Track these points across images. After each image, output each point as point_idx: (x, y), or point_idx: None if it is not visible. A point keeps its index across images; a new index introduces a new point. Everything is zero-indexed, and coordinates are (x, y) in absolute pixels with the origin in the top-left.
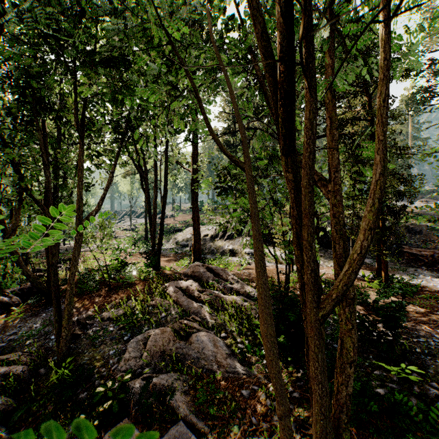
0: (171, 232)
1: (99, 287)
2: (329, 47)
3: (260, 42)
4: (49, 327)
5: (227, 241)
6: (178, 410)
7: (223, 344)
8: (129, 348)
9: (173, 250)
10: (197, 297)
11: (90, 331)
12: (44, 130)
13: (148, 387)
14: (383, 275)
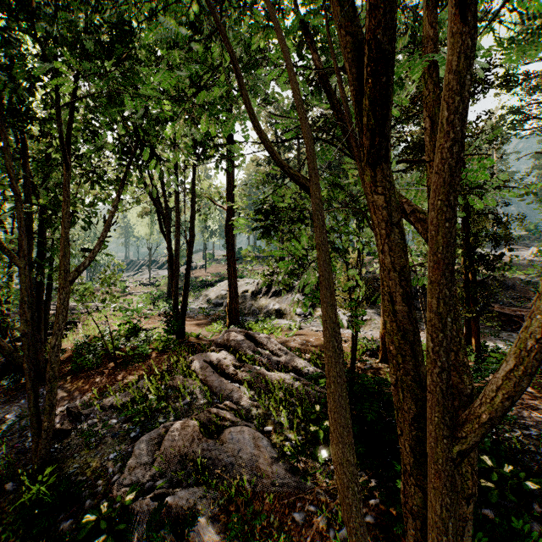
0: (202, 287)
1: (101, 361)
2: (426, 13)
3: None
4: (26, 420)
5: (272, 299)
6: None
7: (267, 443)
8: (137, 450)
9: (204, 311)
10: (233, 374)
11: (84, 425)
12: (24, 150)
13: (160, 512)
14: (473, 343)
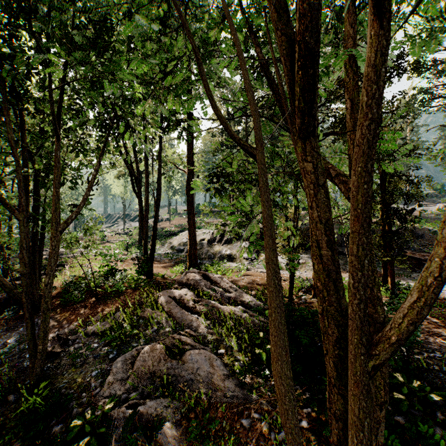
0: (167, 236)
1: (85, 296)
2: (349, 15)
3: None
4: (24, 344)
5: (224, 246)
6: None
7: (220, 363)
8: (114, 368)
9: (168, 255)
10: (192, 307)
11: (71, 348)
12: (22, 124)
13: (133, 418)
14: (389, 282)
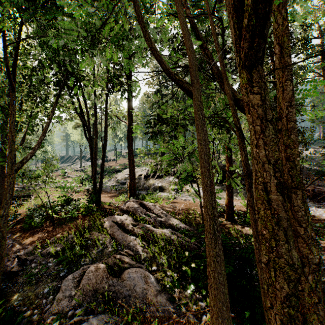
0: (113, 172)
1: (44, 221)
2: None
3: None
4: None
5: (157, 180)
6: None
7: (153, 280)
8: (63, 286)
9: (114, 187)
10: (131, 230)
11: (29, 267)
12: None
13: None
14: None
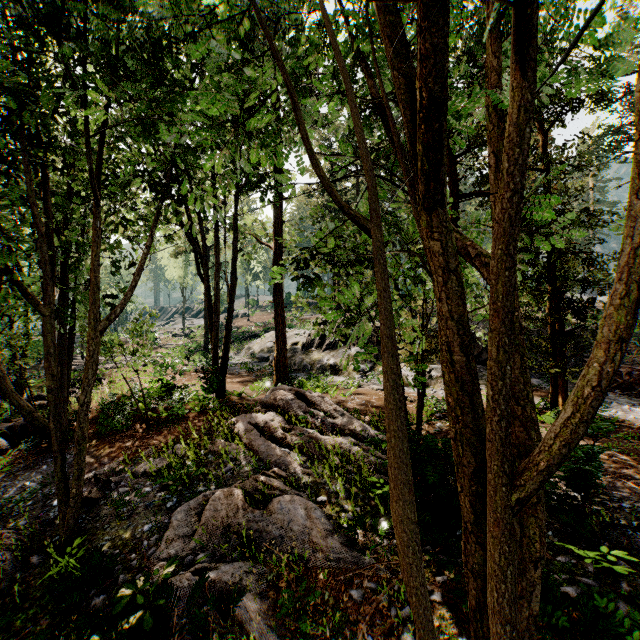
0: (244, 338)
1: (131, 423)
2: (495, 38)
3: (386, 15)
4: (50, 487)
5: (326, 353)
6: (248, 625)
7: (321, 514)
8: (175, 521)
9: (247, 366)
10: (282, 438)
11: (114, 493)
12: (45, 183)
13: (202, 587)
14: (560, 403)
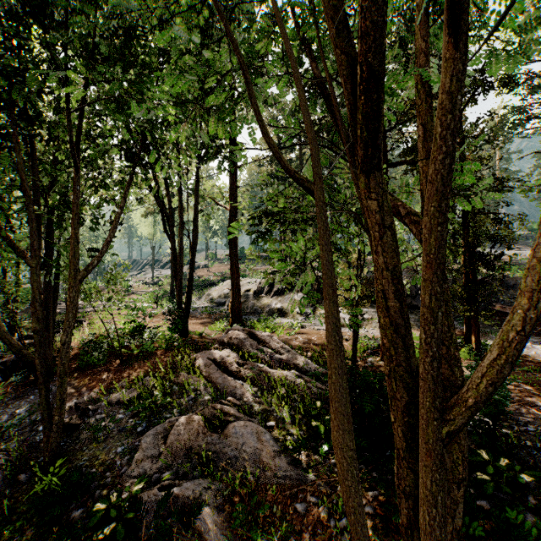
0: (204, 286)
1: (107, 358)
2: (422, 25)
3: (327, 1)
4: (36, 415)
5: (274, 298)
6: (207, 535)
7: (270, 438)
8: (144, 443)
9: (206, 310)
10: (236, 372)
11: (92, 420)
12: (33, 153)
13: (167, 502)
14: (473, 341)
